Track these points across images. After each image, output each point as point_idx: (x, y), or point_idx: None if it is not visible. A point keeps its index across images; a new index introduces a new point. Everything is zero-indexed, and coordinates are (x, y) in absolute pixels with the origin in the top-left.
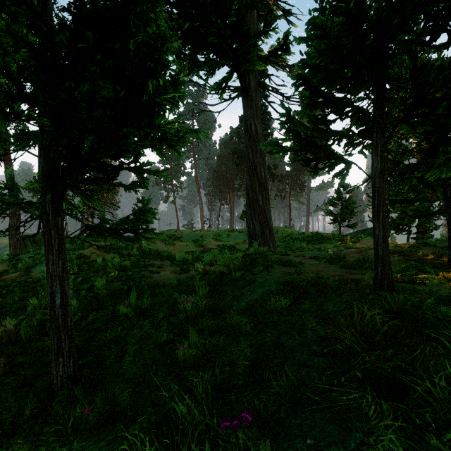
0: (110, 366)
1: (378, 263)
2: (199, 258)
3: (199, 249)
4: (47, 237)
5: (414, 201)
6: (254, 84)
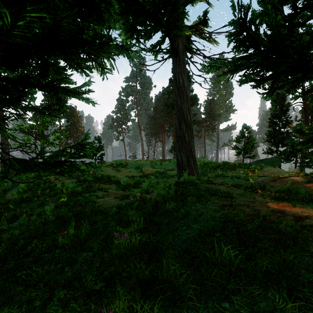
0: None
1: None
2: (139, 182)
3: (140, 174)
4: None
5: None
6: (181, 47)
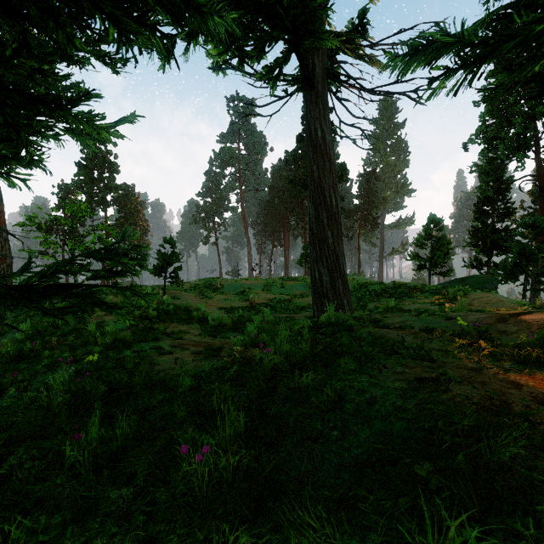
0: None
1: None
2: (242, 320)
3: (245, 304)
4: None
5: None
6: (320, 72)
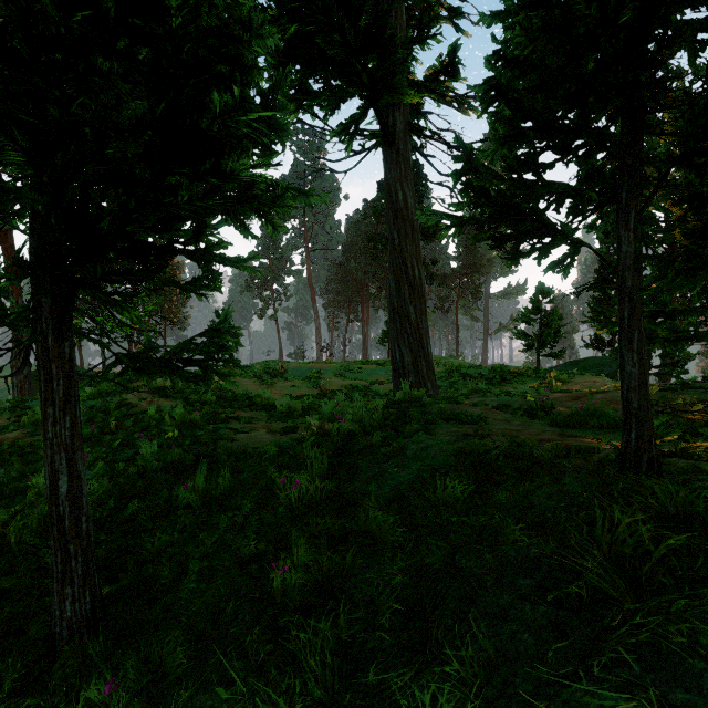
0: (158, 599)
1: (631, 424)
2: (313, 406)
3: (314, 391)
4: (44, 377)
5: (674, 314)
6: (401, 127)
